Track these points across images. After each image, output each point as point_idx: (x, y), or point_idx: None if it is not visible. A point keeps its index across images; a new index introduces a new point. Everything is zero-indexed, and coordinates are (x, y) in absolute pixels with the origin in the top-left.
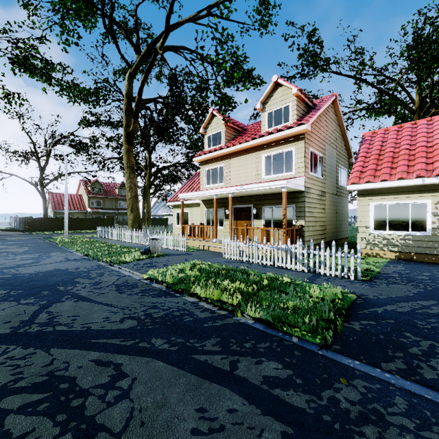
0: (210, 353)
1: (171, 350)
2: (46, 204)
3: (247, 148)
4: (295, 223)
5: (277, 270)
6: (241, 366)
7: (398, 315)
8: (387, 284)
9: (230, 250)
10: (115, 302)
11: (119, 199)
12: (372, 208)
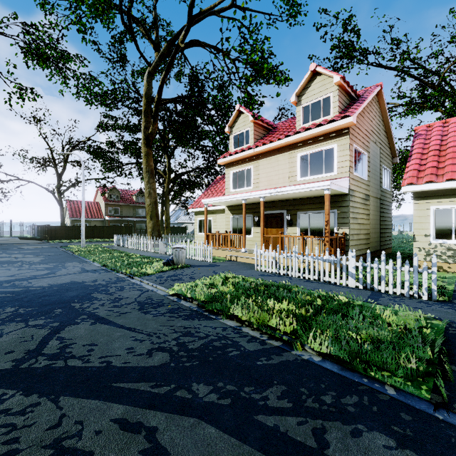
0: (279, 413)
1: (222, 406)
2: (63, 212)
3: (279, 147)
4: (337, 230)
5: (325, 286)
6: (331, 440)
7: None
8: None
9: (264, 261)
10: (139, 325)
11: (136, 207)
12: (432, 213)
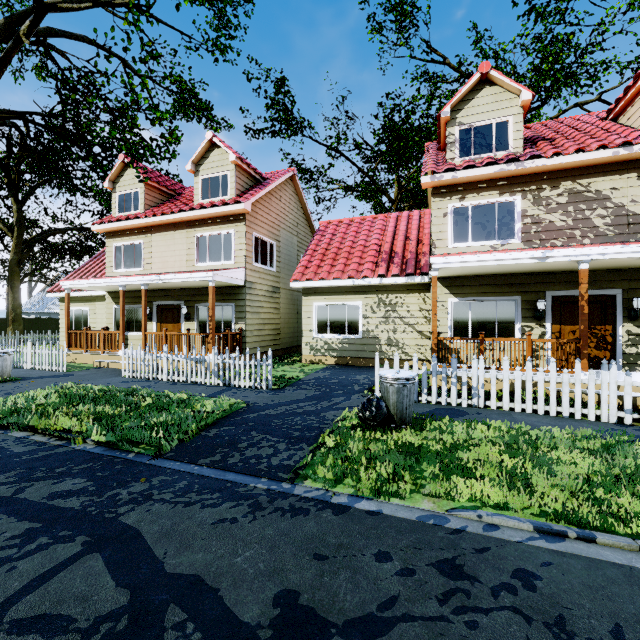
0: None
1: None
2: None
3: (175, 222)
4: (234, 326)
5: (186, 387)
6: (30, 490)
7: (265, 418)
8: (294, 390)
9: (132, 365)
10: None
11: None
12: (315, 309)
